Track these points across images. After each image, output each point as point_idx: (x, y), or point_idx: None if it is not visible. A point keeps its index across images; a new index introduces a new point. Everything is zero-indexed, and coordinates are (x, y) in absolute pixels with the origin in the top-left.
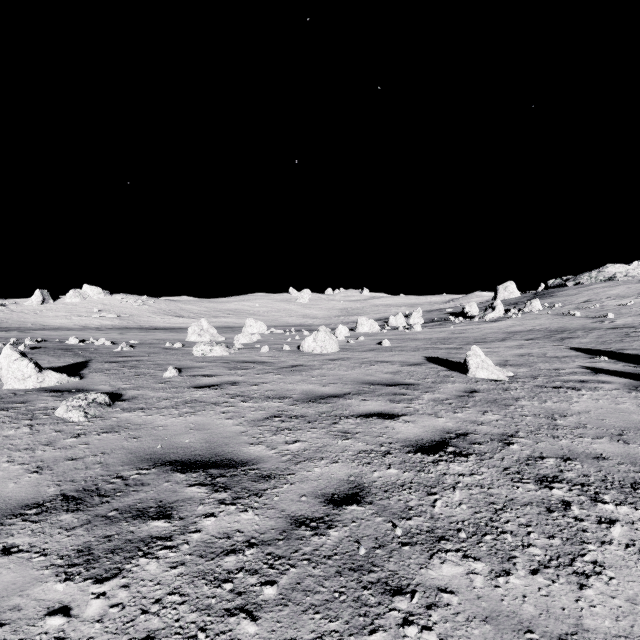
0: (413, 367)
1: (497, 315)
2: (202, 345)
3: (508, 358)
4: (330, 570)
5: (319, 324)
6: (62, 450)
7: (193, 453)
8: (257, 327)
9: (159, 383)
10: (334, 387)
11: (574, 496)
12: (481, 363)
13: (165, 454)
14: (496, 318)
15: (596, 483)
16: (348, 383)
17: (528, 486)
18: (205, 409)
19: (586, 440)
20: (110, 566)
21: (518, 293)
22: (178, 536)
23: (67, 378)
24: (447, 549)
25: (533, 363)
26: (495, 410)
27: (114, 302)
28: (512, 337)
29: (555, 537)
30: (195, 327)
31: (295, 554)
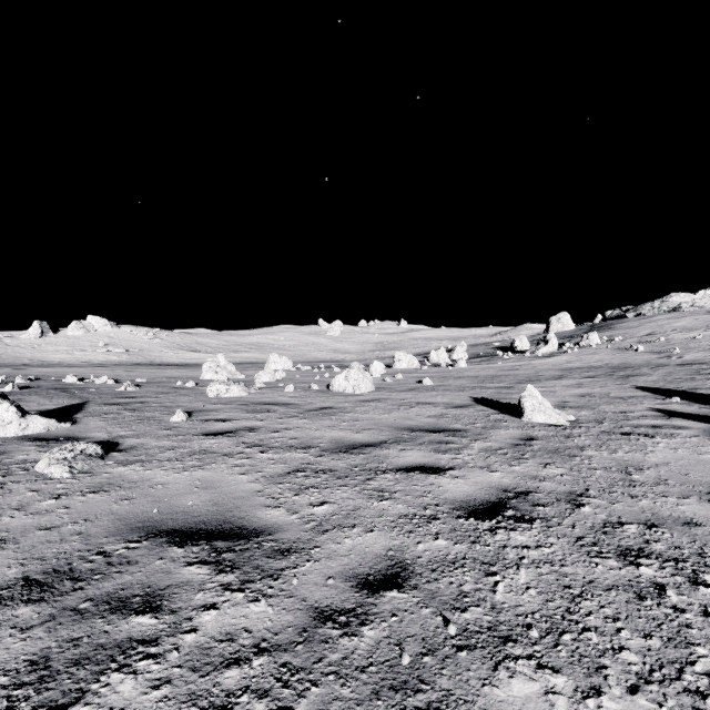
0: (459, 410)
1: (550, 350)
2: (217, 384)
3: (567, 399)
4: (364, 689)
5: (352, 360)
6: (35, 516)
7: (196, 519)
8: (282, 363)
9: (164, 429)
10: (368, 434)
11: (668, 576)
12: (538, 405)
13: (162, 521)
14: (549, 353)
15: (692, 558)
16: (385, 429)
17: (609, 562)
18: (215, 462)
19: (671, 500)
20: (70, 686)
21: (573, 325)
22: (166, 638)
23: (56, 424)
24: (516, 655)
25: (596, 405)
26: (558, 462)
27: (122, 335)
28: (569, 375)
29: (653, 636)
30: (211, 363)
31: (318, 665)
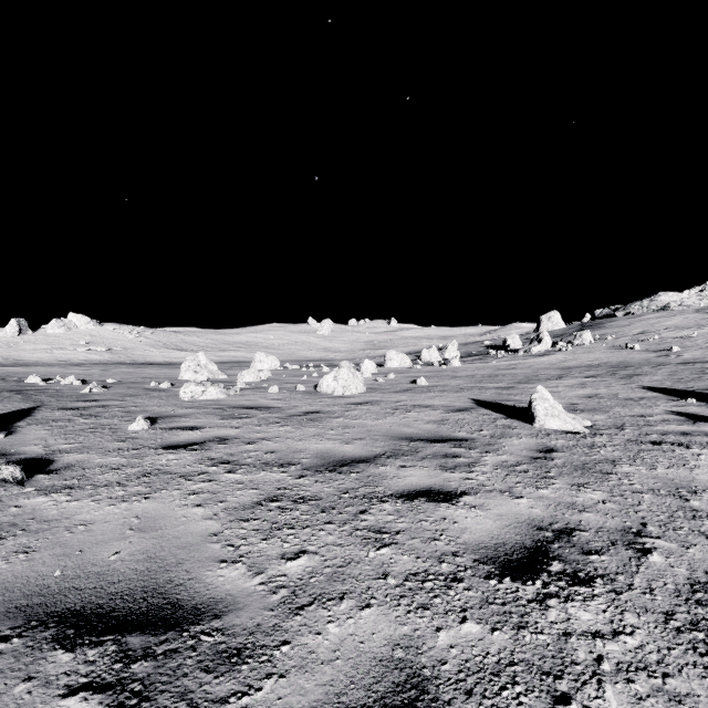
0: (461, 414)
1: (544, 348)
2: (192, 385)
3: (574, 400)
4: None
5: (342, 359)
6: None
7: (112, 589)
8: (268, 362)
9: (117, 441)
10: (360, 445)
11: None
12: (551, 409)
13: (59, 593)
14: (543, 352)
15: None
16: (379, 438)
17: None
18: (167, 487)
19: None
20: None
21: (563, 324)
22: None
23: None
24: None
25: (608, 407)
26: (592, 482)
27: (105, 333)
28: (569, 374)
29: None
30: (190, 362)
31: None
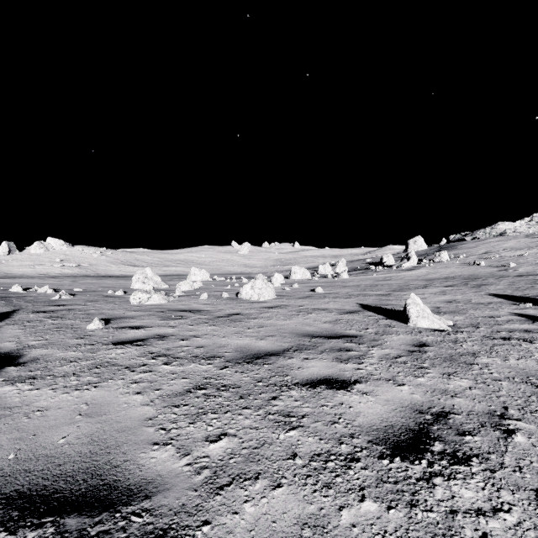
0: (350, 315)
1: (412, 264)
2: (139, 293)
3: (438, 305)
4: None
5: (257, 272)
6: None
7: (58, 471)
8: (201, 275)
9: (76, 338)
10: (272, 341)
11: None
12: (421, 312)
13: (10, 475)
14: (411, 267)
15: None
16: (287, 335)
17: None
18: (114, 377)
19: None
20: None
21: (425, 246)
22: None
23: None
24: None
25: (464, 310)
26: (459, 372)
27: (75, 253)
28: (432, 284)
29: None
30: (139, 275)
31: None
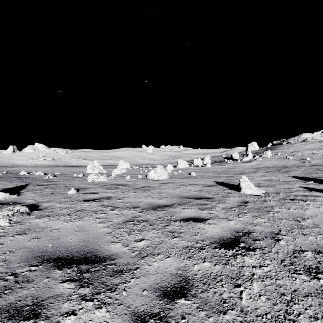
0: (209, 187)
1: (249, 159)
2: (93, 175)
3: (260, 182)
4: None
5: (157, 163)
6: None
7: (72, 251)
8: (125, 165)
9: (64, 198)
10: (166, 200)
11: None
12: (248, 185)
13: (52, 252)
14: (248, 160)
15: None
16: (174, 197)
17: (302, 277)
18: (87, 216)
19: None
20: None
21: (258, 148)
22: None
23: (9, 195)
24: None
25: (274, 185)
26: (262, 215)
27: (51, 152)
28: (259, 170)
29: None
30: (91, 165)
31: None
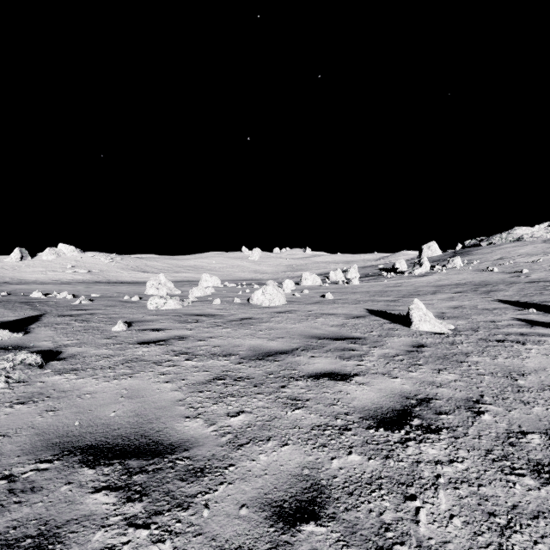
0: (357, 320)
1: (424, 270)
2: (156, 298)
3: (443, 310)
4: None
5: (268, 278)
6: None
7: (115, 433)
8: (212, 281)
9: (105, 338)
10: (282, 342)
11: None
12: (423, 316)
13: (80, 435)
14: (423, 273)
15: None
16: (296, 337)
17: (526, 481)
18: (144, 370)
19: None
20: None
21: (440, 252)
22: None
23: (9, 334)
24: None
25: (468, 315)
26: (449, 368)
27: (86, 259)
28: (442, 290)
29: None
30: (153, 281)
31: None
